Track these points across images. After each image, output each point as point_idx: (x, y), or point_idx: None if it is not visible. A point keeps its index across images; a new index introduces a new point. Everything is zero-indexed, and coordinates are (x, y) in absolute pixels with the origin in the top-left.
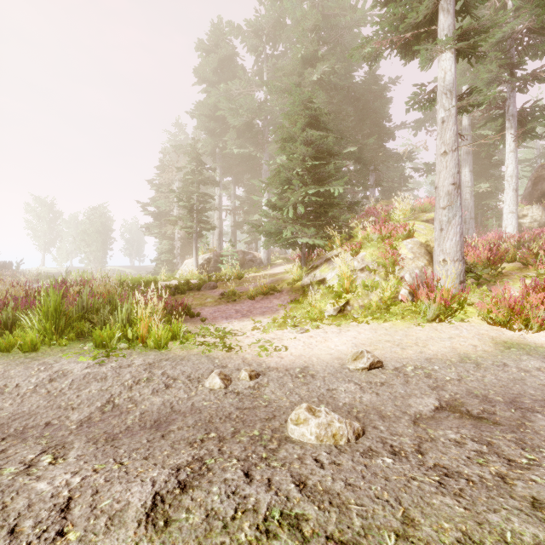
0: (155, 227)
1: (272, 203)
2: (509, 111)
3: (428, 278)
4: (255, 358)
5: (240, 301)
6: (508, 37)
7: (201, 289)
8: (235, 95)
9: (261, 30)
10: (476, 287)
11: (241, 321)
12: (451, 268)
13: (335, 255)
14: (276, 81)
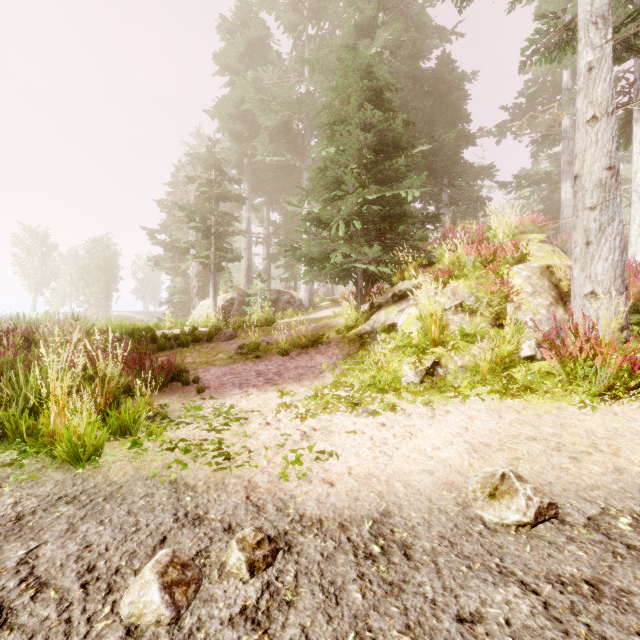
0: (166, 261)
1: (315, 214)
2: (639, 96)
3: (576, 322)
4: (275, 487)
5: (266, 358)
6: None
7: (213, 340)
8: (267, 87)
9: (302, 1)
10: None
11: (262, 392)
12: (605, 306)
13: (409, 288)
14: (320, 58)
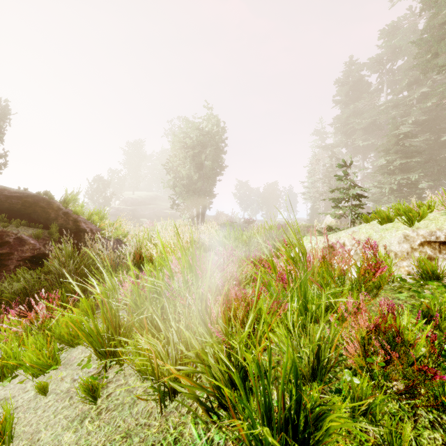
0: (308, 195)
1: (375, 185)
2: None
3: None
4: None
5: None
6: None
7: (336, 229)
8: (361, 108)
9: (381, 59)
10: None
11: None
12: None
13: None
14: (386, 103)
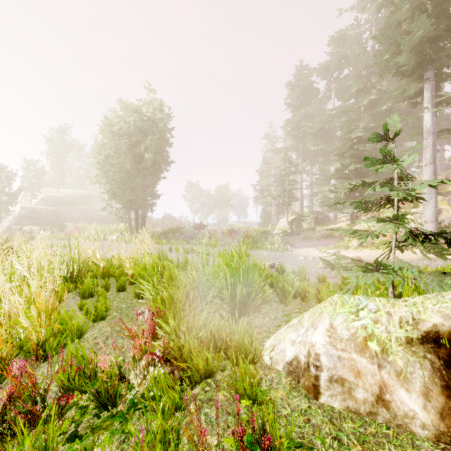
0: (260, 199)
1: (331, 190)
2: None
3: None
4: (315, 256)
5: (312, 241)
6: None
7: (292, 235)
8: (311, 112)
9: (330, 66)
10: None
11: (312, 248)
12: (429, 226)
13: (368, 217)
14: (337, 108)
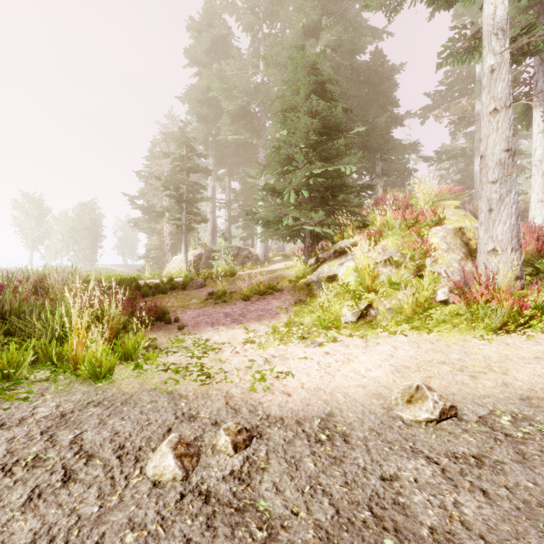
0: (144, 222)
1: (271, 185)
2: (538, 86)
3: (480, 273)
4: (247, 397)
5: (231, 303)
6: (539, 1)
7: (186, 288)
8: (229, 77)
9: (258, 6)
10: (541, 284)
11: (230, 329)
12: (504, 260)
13: (347, 246)
14: (274, 54)
